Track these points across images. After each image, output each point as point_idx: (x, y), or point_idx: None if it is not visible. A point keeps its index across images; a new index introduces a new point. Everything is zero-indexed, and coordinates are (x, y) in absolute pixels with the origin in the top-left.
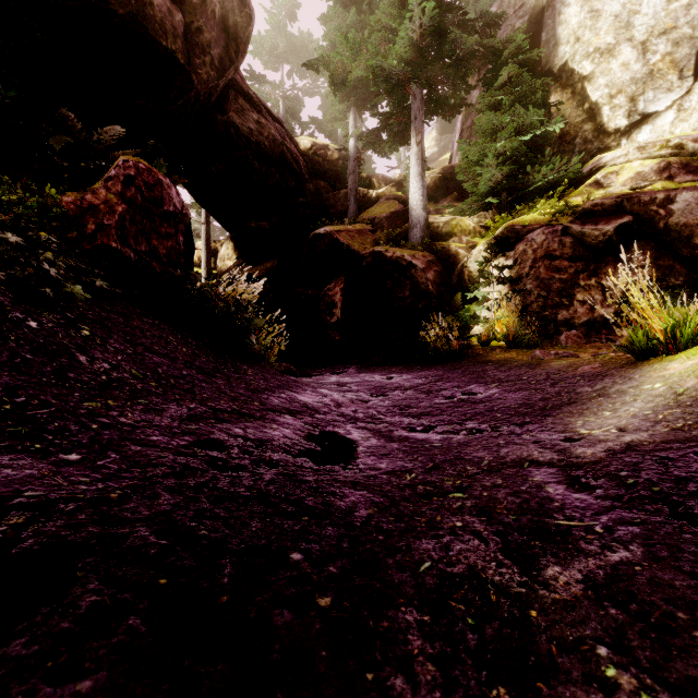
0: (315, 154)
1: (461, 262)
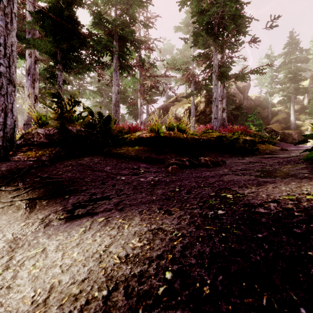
0: (256, 100)
1: (304, 132)
